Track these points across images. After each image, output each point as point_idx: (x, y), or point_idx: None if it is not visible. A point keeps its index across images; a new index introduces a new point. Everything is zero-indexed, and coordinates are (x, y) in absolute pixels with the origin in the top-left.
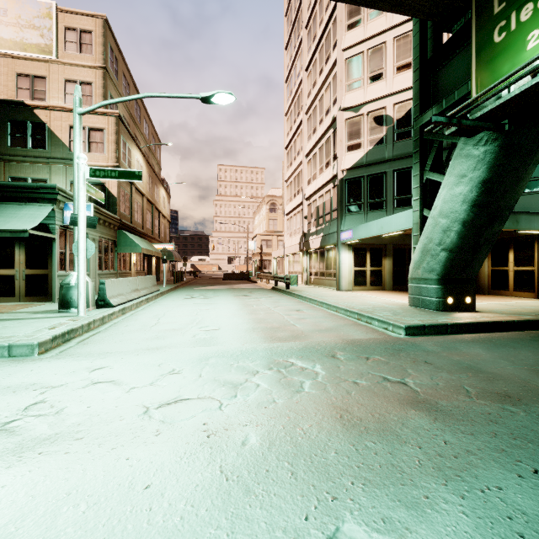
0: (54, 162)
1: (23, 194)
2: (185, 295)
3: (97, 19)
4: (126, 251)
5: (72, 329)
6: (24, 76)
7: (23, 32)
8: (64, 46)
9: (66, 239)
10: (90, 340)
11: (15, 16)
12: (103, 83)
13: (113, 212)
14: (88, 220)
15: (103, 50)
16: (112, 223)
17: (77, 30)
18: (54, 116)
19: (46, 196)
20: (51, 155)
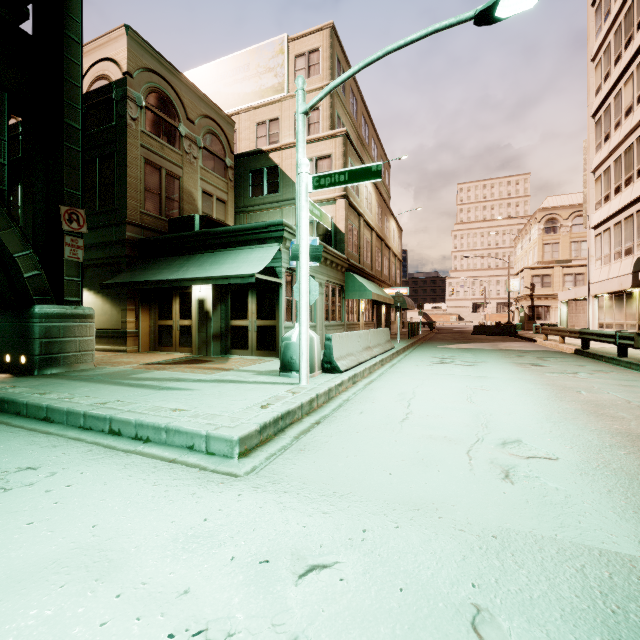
0: (285, 205)
1: (253, 236)
2: (431, 357)
3: (324, 31)
4: (354, 297)
5: (287, 411)
6: (261, 124)
7: (261, 80)
8: (294, 78)
9: (293, 284)
10: (309, 441)
11: (255, 67)
12: (330, 103)
13: (340, 251)
14: (311, 250)
15: (330, 64)
16: (339, 264)
17: (305, 54)
18: (285, 155)
19: (273, 235)
20: (283, 198)
